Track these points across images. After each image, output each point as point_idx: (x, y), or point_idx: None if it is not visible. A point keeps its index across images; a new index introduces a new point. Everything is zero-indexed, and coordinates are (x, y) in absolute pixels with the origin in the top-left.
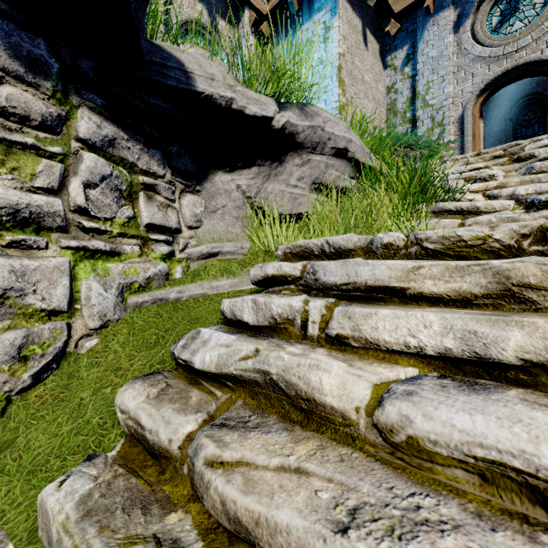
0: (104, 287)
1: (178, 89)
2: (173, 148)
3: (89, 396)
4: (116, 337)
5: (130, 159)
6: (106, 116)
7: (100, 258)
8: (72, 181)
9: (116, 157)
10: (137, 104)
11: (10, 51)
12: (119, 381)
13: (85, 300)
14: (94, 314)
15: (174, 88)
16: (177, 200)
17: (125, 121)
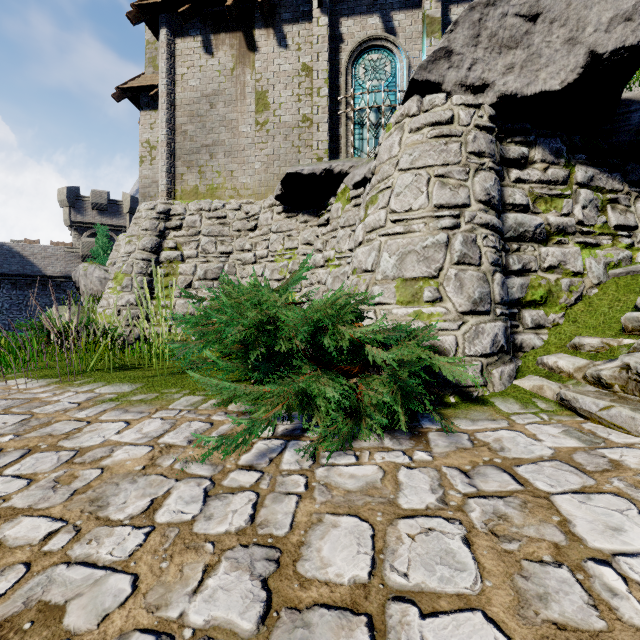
0: (596, 263)
1: (638, 123)
2: (628, 167)
3: (606, 310)
4: (608, 289)
5: (601, 186)
6: (587, 164)
7: (588, 248)
8: (575, 207)
9: (593, 187)
10: (603, 148)
11: (549, 152)
12: (623, 305)
13: (588, 269)
14: (594, 276)
15: (634, 124)
16: (632, 205)
17: (596, 162)
